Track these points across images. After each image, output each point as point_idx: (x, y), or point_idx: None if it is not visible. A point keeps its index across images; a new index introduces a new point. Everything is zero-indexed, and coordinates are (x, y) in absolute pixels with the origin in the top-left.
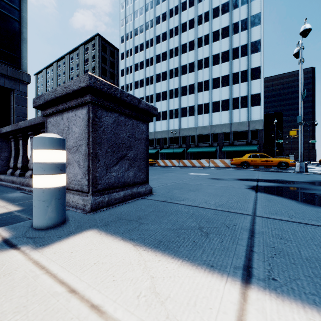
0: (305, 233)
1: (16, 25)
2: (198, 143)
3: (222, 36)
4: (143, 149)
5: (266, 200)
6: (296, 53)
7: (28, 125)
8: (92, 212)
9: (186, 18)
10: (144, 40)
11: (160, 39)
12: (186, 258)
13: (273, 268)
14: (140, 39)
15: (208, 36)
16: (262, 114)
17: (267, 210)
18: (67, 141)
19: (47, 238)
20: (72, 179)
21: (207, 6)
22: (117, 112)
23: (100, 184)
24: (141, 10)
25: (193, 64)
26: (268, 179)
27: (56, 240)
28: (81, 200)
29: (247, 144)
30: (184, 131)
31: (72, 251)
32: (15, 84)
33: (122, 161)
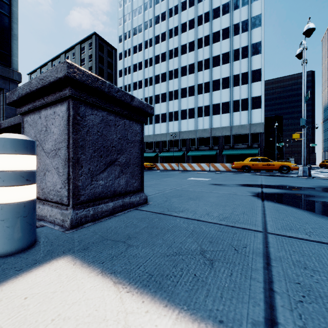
0: None
1: (5, 21)
2: (198, 146)
3: (222, 37)
4: (136, 153)
5: (275, 211)
6: (299, 54)
7: (7, 126)
8: (72, 229)
9: (186, 18)
10: (142, 40)
11: (159, 39)
12: (185, 306)
13: (306, 323)
14: (138, 39)
15: (208, 37)
16: (263, 117)
17: (278, 224)
18: (45, 143)
19: (0, 273)
20: (51, 189)
21: (208, 7)
22: (105, 109)
23: (83, 195)
24: (140, 9)
25: (193, 65)
26: (272, 184)
27: (12, 275)
28: (59, 214)
29: (247, 147)
30: (184, 134)
31: (27, 295)
32: (4, 82)
33: (111, 167)
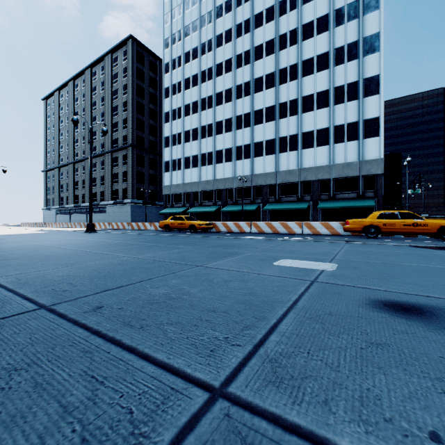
0: None
1: None
2: (280, 196)
3: (318, 30)
4: None
5: None
6: None
7: None
8: None
9: (262, 6)
10: (198, 43)
11: (222, 40)
12: None
13: None
14: (192, 41)
15: (296, 31)
16: (382, 149)
17: None
18: None
19: None
20: None
21: None
22: None
23: None
24: None
25: (273, 75)
26: None
27: None
28: None
29: (357, 197)
30: (259, 178)
31: None
32: None
33: None
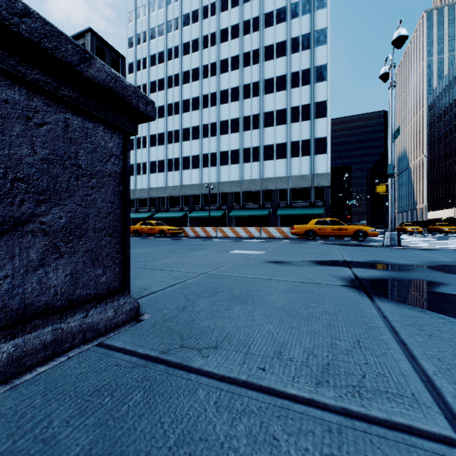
0: None
1: None
2: (244, 203)
3: (277, 54)
4: (108, 202)
5: (419, 332)
6: (384, 75)
7: None
8: None
9: (228, 22)
10: (165, 48)
11: (189, 48)
12: None
13: None
14: (158, 45)
15: (258, 52)
16: (329, 165)
17: None
18: None
19: None
20: None
21: (257, 10)
22: None
23: None
24: (161, 1)
25: (238, 90)
26: (360, 261)
27: None
28: None
29: (309, 205)
30: (225, 185)
31: None
32: None
33: (8, 238)
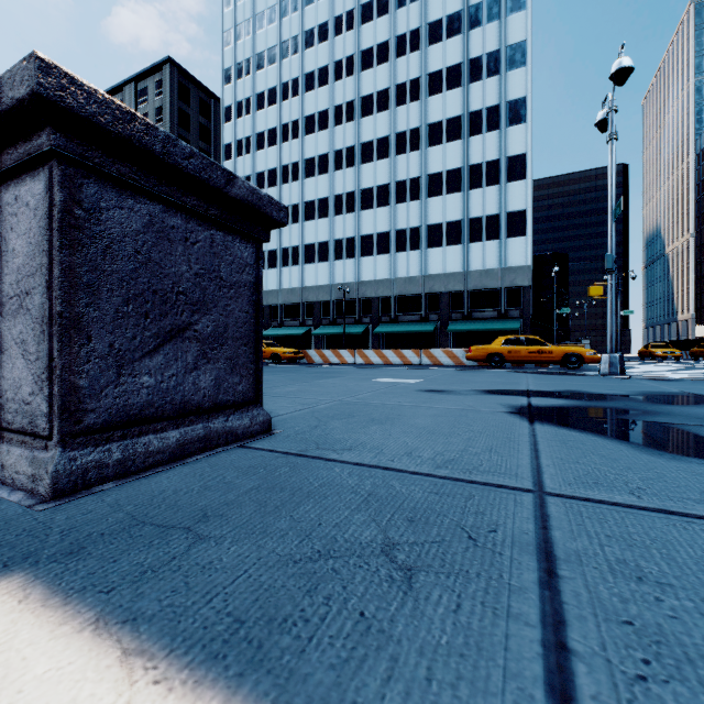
0: (698, 551)
1: None
2: (397, 313)
3: (448, 84)
4: (244, 312)
5: (560, 445)
6: (602, 122)
7: None
8: (57, 500)
9: (372, 39)
10: (277, 82)
11: (314, 81)
12: None
13: None
14: (268, 78)
15: (418, 82)
16: (529, 253)
17: (569, 473)
18: None
19: None
20: (9, 398)
21: (417, 18)
22: (157, 199)
23: (92, 410)
24: (272, 12)
25: (387, 141)
26: (549, 390)
27: None
28: (25, 462)
29: (498, 316)
30: (368, 287)
31: None
32: None
33: (174, 343)
